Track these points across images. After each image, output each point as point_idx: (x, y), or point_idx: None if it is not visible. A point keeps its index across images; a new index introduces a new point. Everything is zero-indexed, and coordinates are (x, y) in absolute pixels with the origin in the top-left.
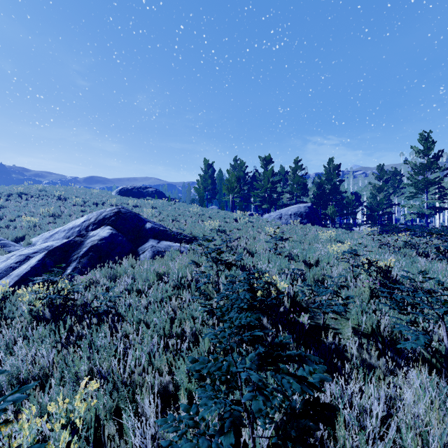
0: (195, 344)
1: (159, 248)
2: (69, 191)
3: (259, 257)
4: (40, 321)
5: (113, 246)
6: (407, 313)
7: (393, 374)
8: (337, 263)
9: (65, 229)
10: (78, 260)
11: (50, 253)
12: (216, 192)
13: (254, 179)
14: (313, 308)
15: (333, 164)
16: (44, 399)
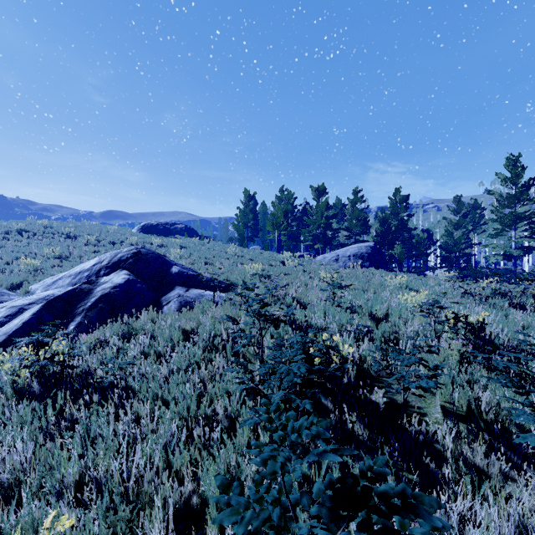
0: (231, 429)
1: (187, 298)
2: (81, 228)
3: (313, 310)
4: (24, 397)
5: (129, 295)
6: (525, 392)
7: (509, 480)
8: (411, 317)
9: (71, 274)
10: (83, 314)
11: (48, 305)
12: (259, 229)
13: (304, 213)
14: (386, 378)
15: (400, 195)
16: (11, 521)
